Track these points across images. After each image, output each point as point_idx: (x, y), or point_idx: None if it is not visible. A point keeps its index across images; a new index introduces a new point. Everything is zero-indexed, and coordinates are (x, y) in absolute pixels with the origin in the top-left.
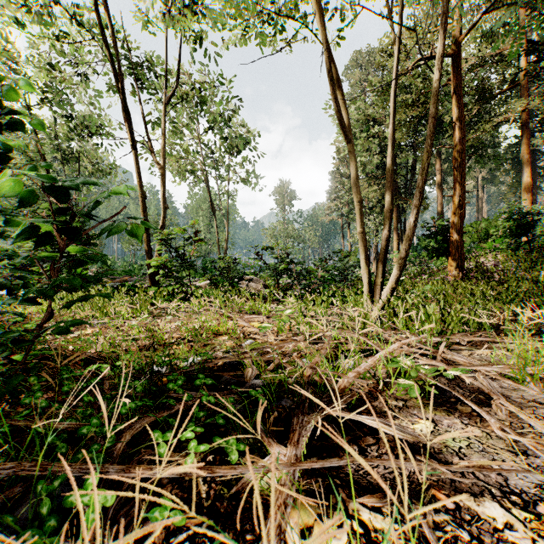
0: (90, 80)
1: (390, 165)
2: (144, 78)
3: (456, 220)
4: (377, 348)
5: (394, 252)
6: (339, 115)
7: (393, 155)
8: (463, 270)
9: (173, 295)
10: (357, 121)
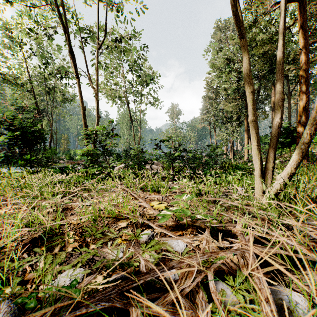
0: (52, 36)
1: (281, 57)
2: (87, 36)
3: (302, 120)
4: None
5: (246, 145)
6: (234, 8)
7: (283, 48)
8: (307, 157)
9: (97, 174)
10: (221, 63)
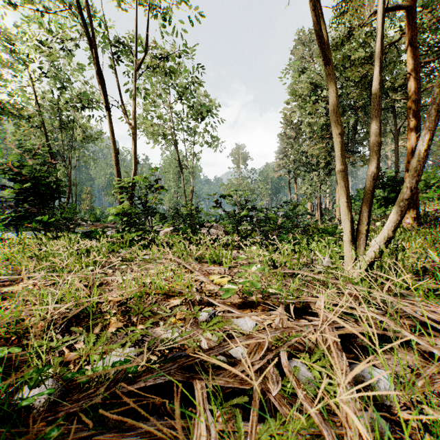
0: (72, 52)
1: (377, 89)
2: (120, 52)
3: None
4: (433, 350)
5: (338, 202)
6: (317, 27)
7: (380, 77)
8: (418, 217)
9: (137, 241)
10: (304, 89)
